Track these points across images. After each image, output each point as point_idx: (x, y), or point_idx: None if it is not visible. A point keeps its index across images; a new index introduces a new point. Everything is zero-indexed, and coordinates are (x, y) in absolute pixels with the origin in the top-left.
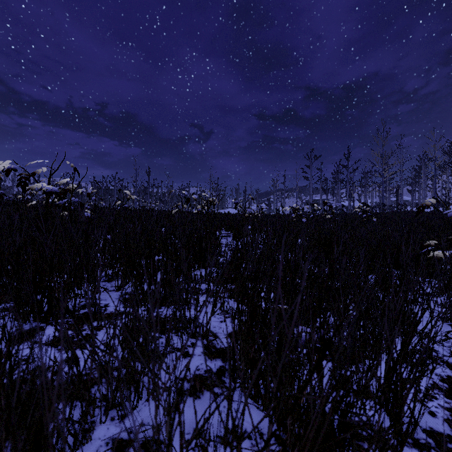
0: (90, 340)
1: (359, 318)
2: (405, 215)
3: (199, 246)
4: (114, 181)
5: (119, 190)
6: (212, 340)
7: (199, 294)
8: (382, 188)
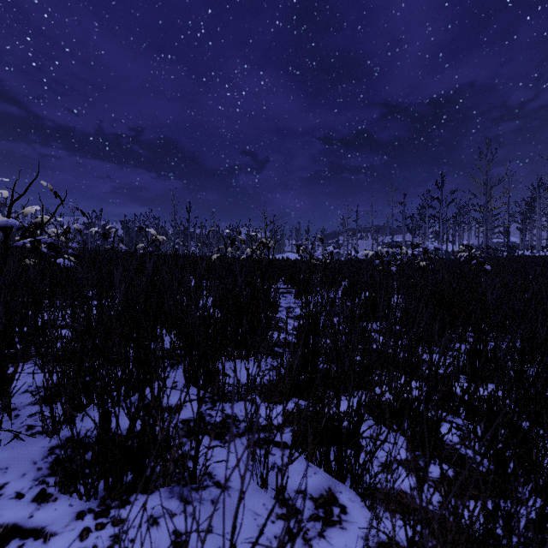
0: None
1: None
2: (523, 260)
3: (238, 321)
4: (149, 219)
5: (140, 228)
6: None
7: None
8: (486, 226)
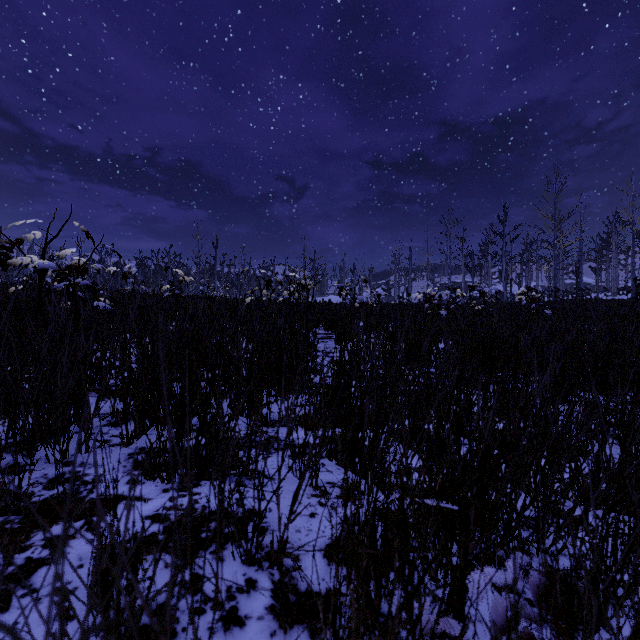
0: (27, 581)
1: (607, 534)
2: (591, 304)
3: (278, 360)
4: (168, 256)
5: (166, 268)
6: (291, 571)
7: (263, 477)
8: (554, 266)
